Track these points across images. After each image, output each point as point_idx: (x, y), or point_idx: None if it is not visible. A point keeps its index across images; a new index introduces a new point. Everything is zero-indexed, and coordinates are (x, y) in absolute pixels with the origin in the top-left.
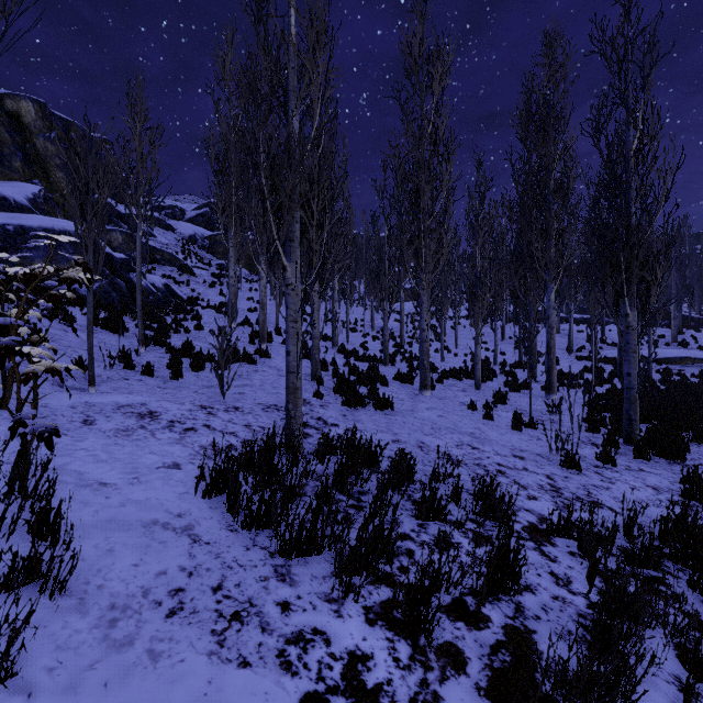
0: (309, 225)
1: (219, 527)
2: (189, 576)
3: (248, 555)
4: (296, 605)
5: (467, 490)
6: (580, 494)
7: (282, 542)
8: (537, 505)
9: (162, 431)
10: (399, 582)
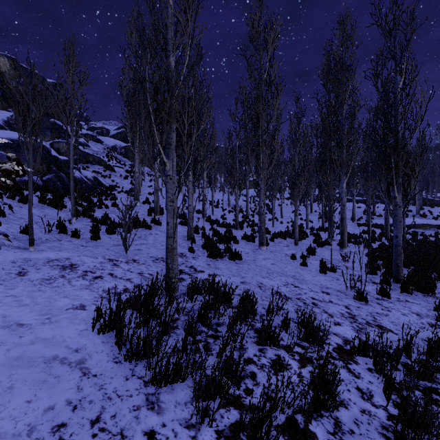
0: (181, 133)
1: (106, 360)
2: (73, 409)
3: (126, 385)
4: (160, 434)
5: (292, 319)
6: (369, 320)
7: (154, 373)
8: (341, 330)
9: (76, 279)
10: (244, 404)
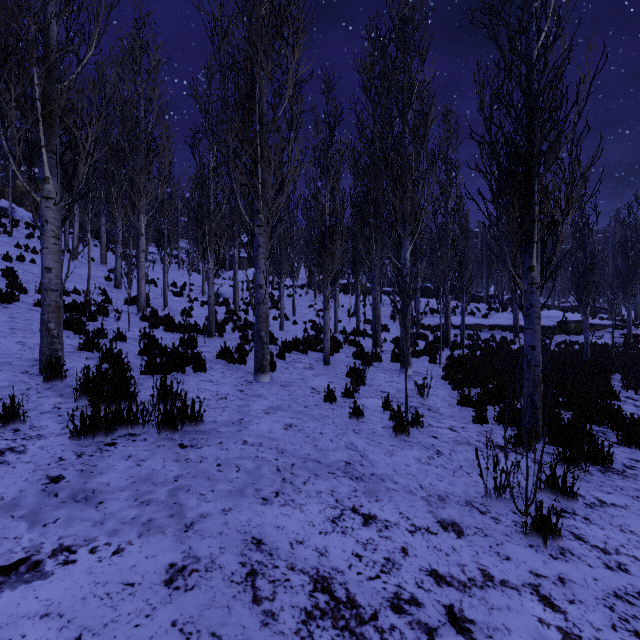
0: None
1: None
2: None
3: None
4: None
5: None
6: None
7: None
8: None
9: None
10: None
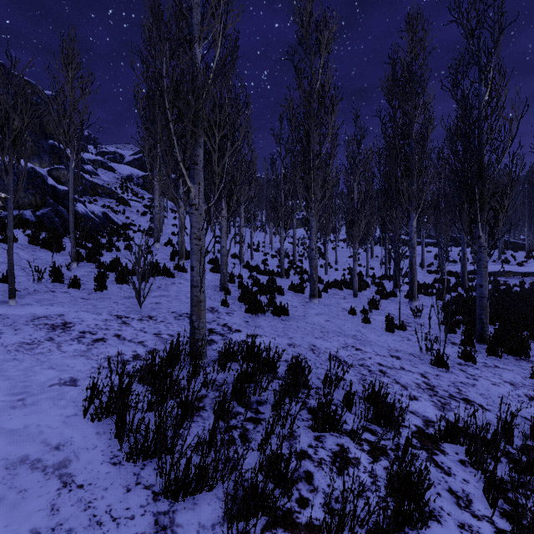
0: (211, 149)
1: (100, 460)
2: None
3: (127, 499)
4: None
5: (356, 393)
6: (452, 392)
7: (167, 482)
8: (419, 406)
9: (69, 342)
10: (298, 523)
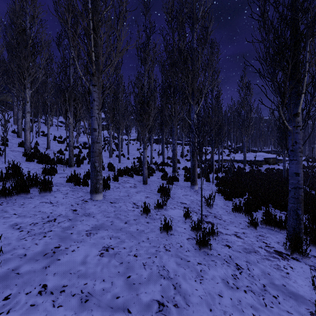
0: None
1: None
2: None
3: None
4: None
5: None
6: None
7: None
8: None
9: None
10: None
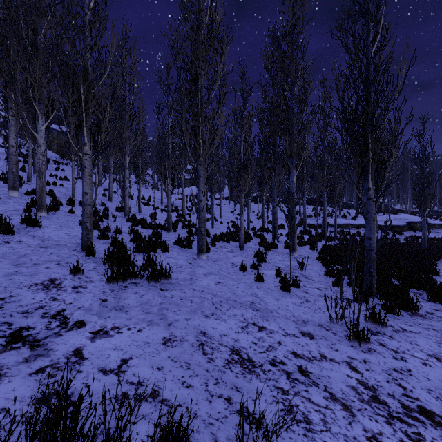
0: None
1: None
2: None
3: None
4: None
5: None
6: (400, 396)
7: None
8: None
9: None
10: None
